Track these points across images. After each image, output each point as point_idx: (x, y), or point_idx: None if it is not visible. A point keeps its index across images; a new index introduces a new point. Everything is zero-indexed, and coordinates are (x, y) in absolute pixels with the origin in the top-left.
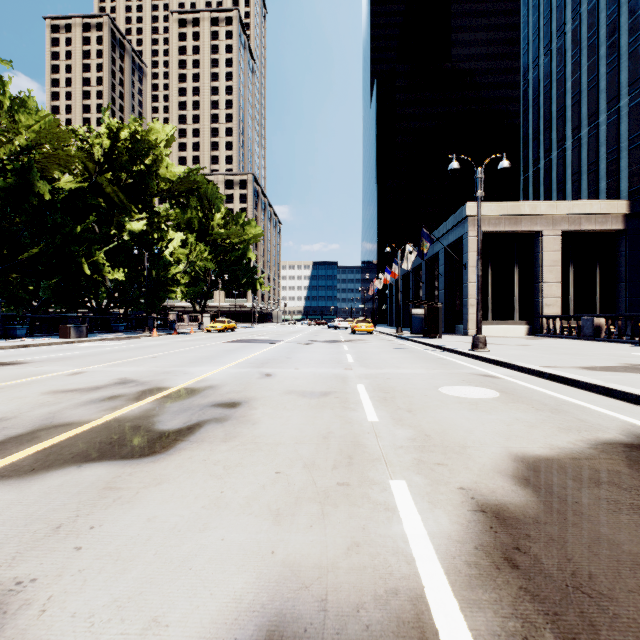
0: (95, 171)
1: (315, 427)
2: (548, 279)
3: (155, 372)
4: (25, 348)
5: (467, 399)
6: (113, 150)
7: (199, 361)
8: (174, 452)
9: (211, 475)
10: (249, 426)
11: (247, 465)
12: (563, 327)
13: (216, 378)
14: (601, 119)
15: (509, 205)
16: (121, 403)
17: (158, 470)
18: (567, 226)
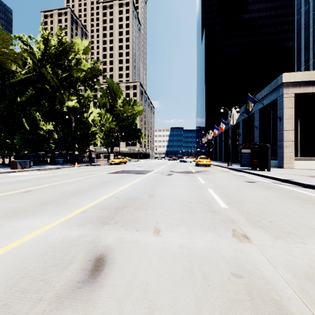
0: (38, 65)
1: None
2: None
3: None
4: None
5: None
6: (47, 51)
7: (54, 201)
8: None
9: None
10: None
11: None
12: None
13: None
14: None
15: None
16: None
17: None
18: None
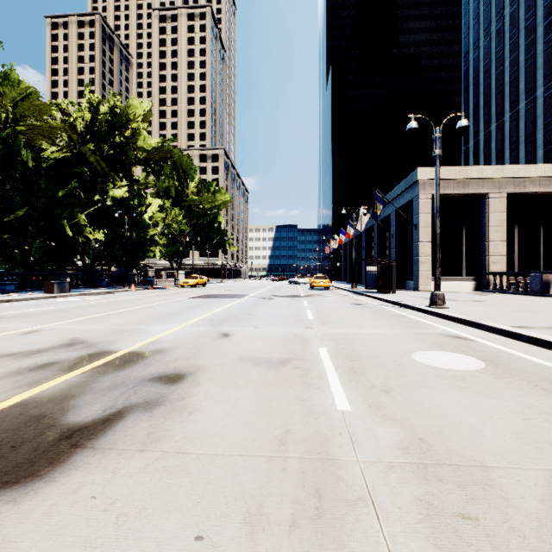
0: (78, 142)
1: (269, 420)
2: (494, 238)
3: (111, 331)
4: (7, 303)
5: (450, 371)
6: (94, 122)
7: (161, 318)
8: (59, 475)
9: (86, 544)
10: (183, 417)
11: (154, 514)
12: (510, 283)
13: (170, 339)
14: (538, 93)
15: (457, 169)
16: (48, 375)
17: (8, 526)
18: (512, 189)
